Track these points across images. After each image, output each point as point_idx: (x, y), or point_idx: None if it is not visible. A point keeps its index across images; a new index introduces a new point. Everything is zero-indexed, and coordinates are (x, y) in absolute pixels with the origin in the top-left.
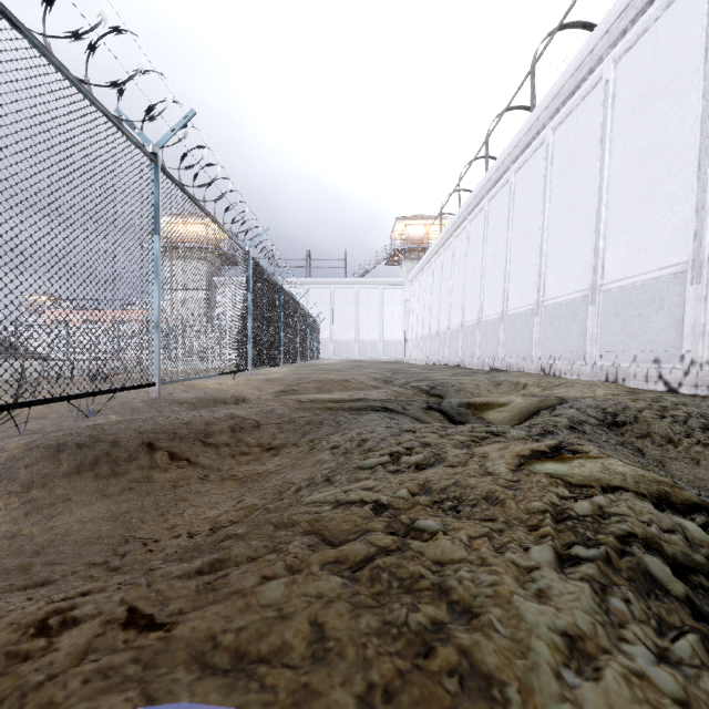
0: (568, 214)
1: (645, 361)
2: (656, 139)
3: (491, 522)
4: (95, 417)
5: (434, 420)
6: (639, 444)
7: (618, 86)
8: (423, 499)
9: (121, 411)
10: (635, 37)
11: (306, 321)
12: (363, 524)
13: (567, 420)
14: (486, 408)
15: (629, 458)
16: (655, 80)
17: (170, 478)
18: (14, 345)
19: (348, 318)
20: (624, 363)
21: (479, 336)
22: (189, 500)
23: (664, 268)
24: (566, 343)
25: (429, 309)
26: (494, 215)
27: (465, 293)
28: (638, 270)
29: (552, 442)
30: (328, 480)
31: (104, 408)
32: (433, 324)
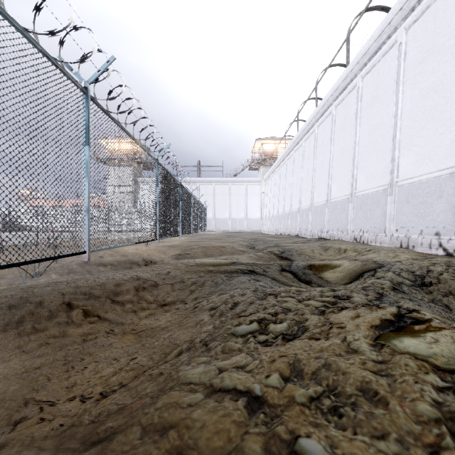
0: (373, 134)
1: (429, 234)
2: (436, 81)
3: (384, 442)
4: (41, 276)
5: (287, 279)
6: (446, 301)
7: (408, 46)
8: (298, 393)
9: (60, 272)
10: (420, 12)
11: (197, 206)
12: (238, 437)
13: (389, 282)
14: (323, 269)
15: (443, 314)
16: (435, 40)
17: (81, 332)
18: (8, 221)
19: (224, 204)
20: (413, 235)
21: (311, 216)
22: (93, 355)
23: (442, 170)
24: (372, 221)
25: (277, 198)
26: (321, 136)
27: (302, 187)
28: (423, 171)
29: (394, 310)
30: (206, 344)
31: (49, 269)
32: (280, 208)
